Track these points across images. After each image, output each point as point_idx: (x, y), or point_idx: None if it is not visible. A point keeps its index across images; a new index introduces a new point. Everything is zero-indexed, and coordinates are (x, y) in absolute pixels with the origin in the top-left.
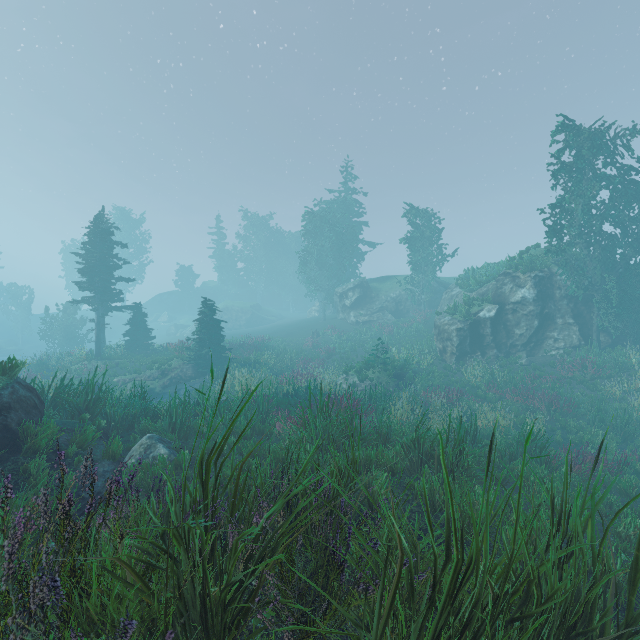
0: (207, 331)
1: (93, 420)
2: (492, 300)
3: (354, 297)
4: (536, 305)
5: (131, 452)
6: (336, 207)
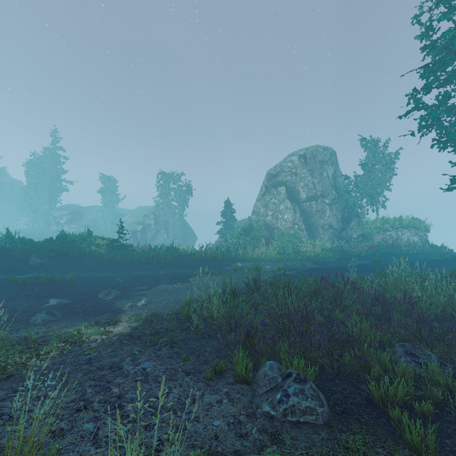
0: None
1: None
2: (141, 224)
3: (67, 218)
4: (154, 226)
5: None
6: (45, 157)
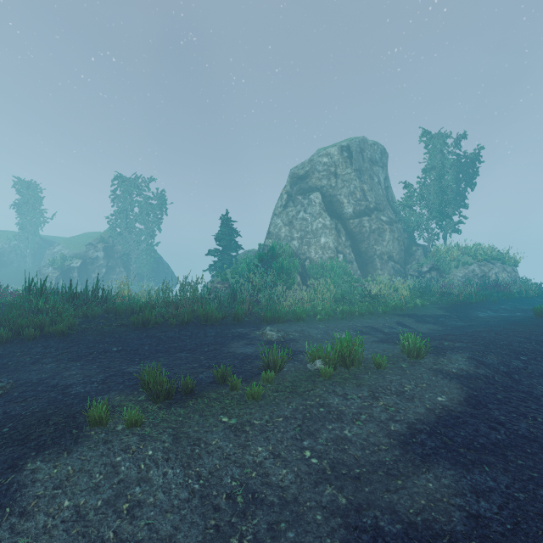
0: None
1: None
2: (81, 257)
3: None
4: (105, 261)
5: None
6: None
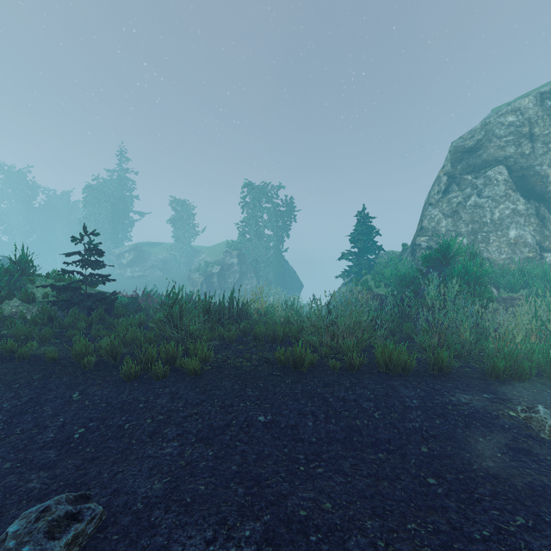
0: None
1: None
2: (219, 264)
3: (130, 257)
4: (238, 267)
5: None
6: (111, 182)
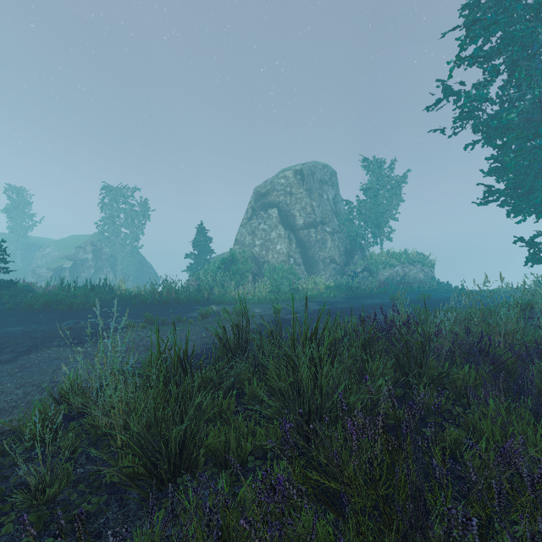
0: None
1: None
2: (71, 259)
3: None
4: (93, 262)
5: None
6: None
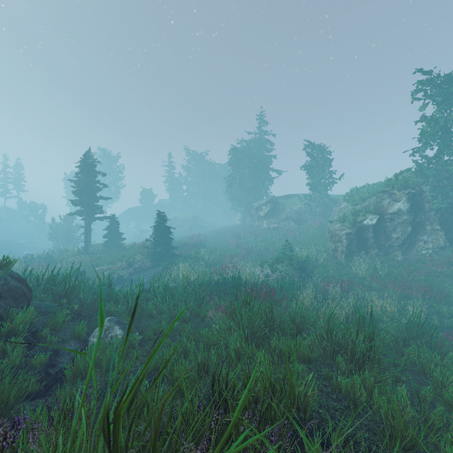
0: (160, 234)
1: (70, 304)
2: (373, 211)
3: (266, 210)
4: (409, 215)
5: (94, 332)
6: (253, 145)
